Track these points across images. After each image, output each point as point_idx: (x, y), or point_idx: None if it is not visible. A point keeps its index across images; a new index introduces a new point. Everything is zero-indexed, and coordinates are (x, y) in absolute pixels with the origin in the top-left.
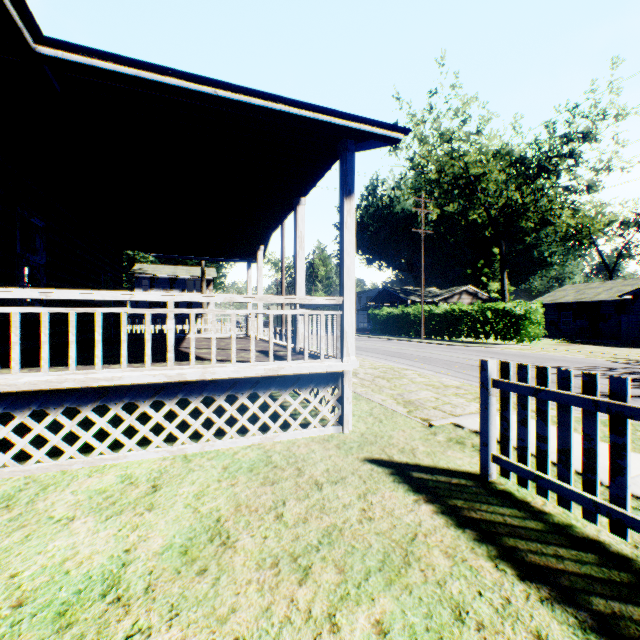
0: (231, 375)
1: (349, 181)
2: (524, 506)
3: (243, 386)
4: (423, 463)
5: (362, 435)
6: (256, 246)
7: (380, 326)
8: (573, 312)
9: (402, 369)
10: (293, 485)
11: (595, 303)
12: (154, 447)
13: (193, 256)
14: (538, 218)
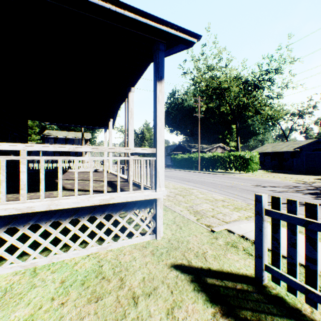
0: (72, 205)
1: (160, 70)
2: (299, 315)
3: (84, 212)
4: (213, 267)
5: (169, 241)
6: (108, 119)
7: (177, 164)
8: (271, 157)
9: (190, 189)
10: (114, 301)
11: (281, 152)
12: (8, 264)
13: (72, 124)
14: (254, 110)
